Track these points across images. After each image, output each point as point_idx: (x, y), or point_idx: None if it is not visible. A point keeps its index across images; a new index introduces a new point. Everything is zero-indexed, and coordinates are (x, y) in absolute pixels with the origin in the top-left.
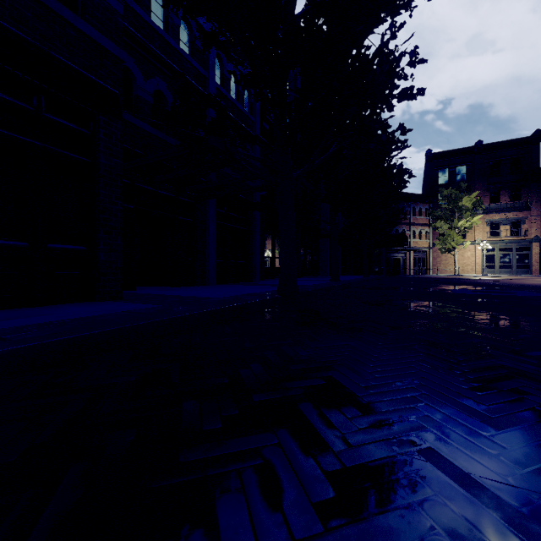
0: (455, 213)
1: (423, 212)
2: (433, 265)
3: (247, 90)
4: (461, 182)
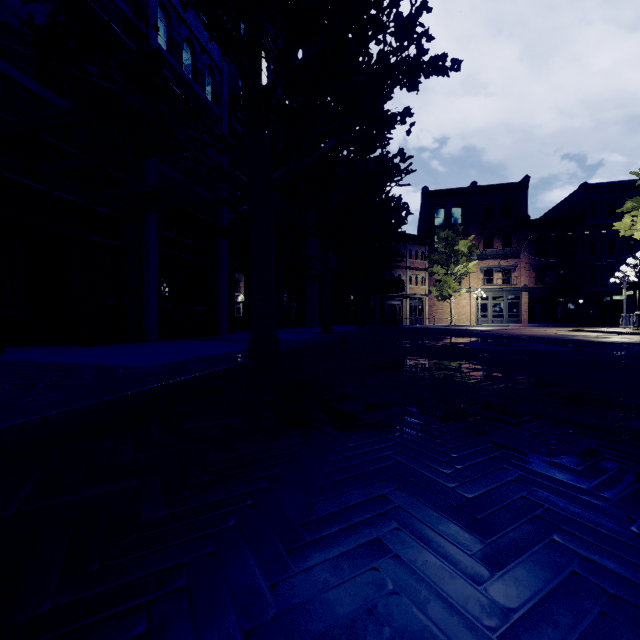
0: (451, 258)
1: (420, 255)
2: (429, 314)
3: (209, 70)
4: (457, 224)
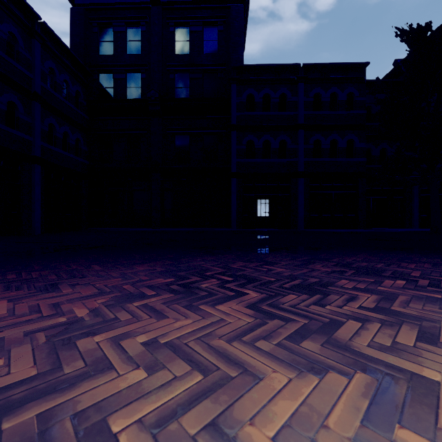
0: None
1: None
2: None
3: None
4: None
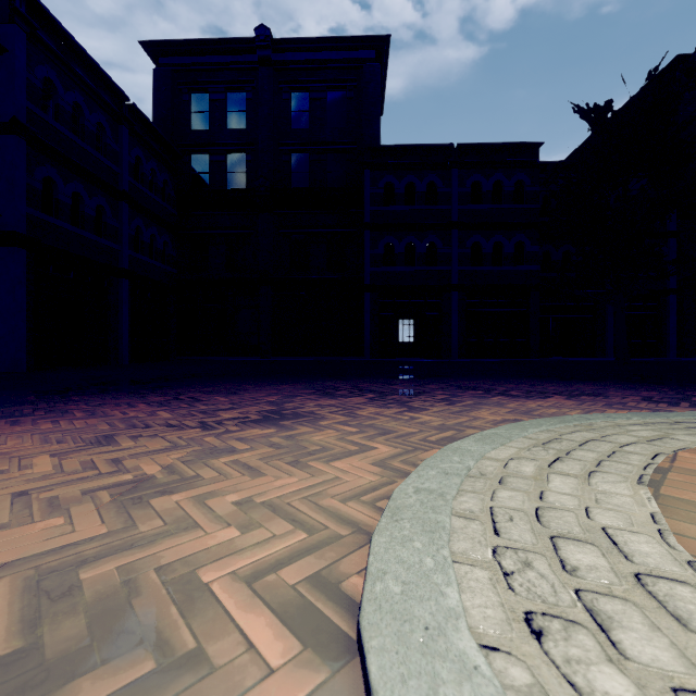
0: None
1: None
2: None
3: None
4: None
